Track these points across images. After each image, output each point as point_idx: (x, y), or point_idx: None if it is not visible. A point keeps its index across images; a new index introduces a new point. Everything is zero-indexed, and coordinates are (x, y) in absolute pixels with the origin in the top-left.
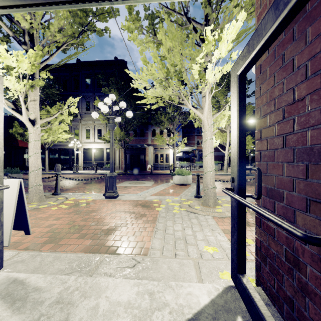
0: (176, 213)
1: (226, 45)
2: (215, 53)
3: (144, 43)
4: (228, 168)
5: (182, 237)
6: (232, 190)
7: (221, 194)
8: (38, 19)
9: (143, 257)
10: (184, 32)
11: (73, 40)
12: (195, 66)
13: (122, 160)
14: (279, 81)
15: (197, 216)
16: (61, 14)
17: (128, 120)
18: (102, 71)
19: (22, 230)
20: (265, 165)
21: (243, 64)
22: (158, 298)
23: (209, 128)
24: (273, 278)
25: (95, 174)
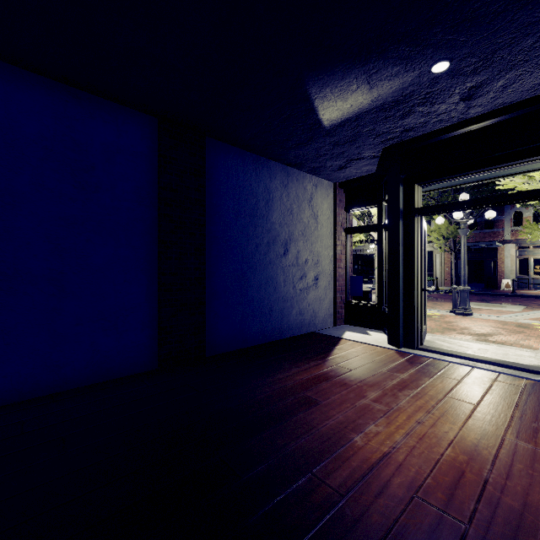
0: None
1: None
2: None
3: None
4: None
5: None
6: None
7: None
8: None
9: (533, 350)
10: None
11: None
12: None
13: (446, 270)
14: None
15: None
16: None
17: None
18: None
19: None
20: None
21: None
22: None
23: None
24: None
25: None
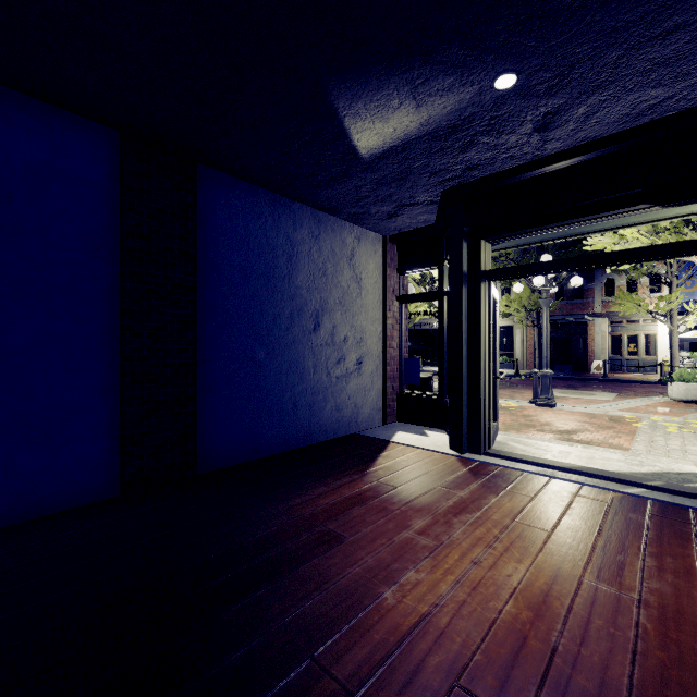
0: (672, 432)
1: None
2: None
3: None
4: None
5: (680, 449)
6: None
7: None
8: None
9: (623, 451)
10: None
11: None
12: None
13: (528, 349)
14: None
15: None
16: None
17: None
18: None
19: None
20: None
21: None
22: (648, 463)
23: None
24: None
25: None
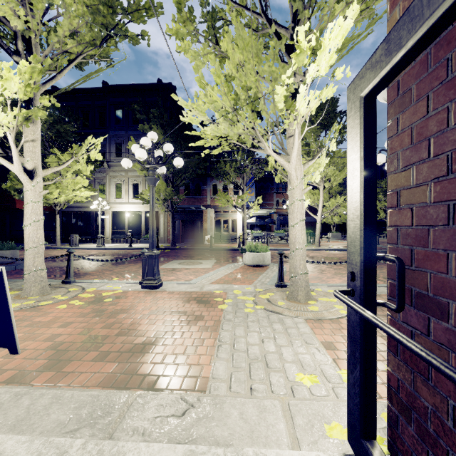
0: (250, 313)
1: (327, 57)
2: (311, 68)
3: (201, 55)
4: (320, 239)
5: (261, 356)
6: (351, 294)
7: (314, 280)
8: (37, 16)
9: (198, 396)
10: (260, 41)
11: (93, 50)
12: (279, 90)
13: (168, 228)
14: (438, 106)
15: (282, 319)
16: (74, 9)
17: (177, 171)
18: (139, 100)
19: (6, 347)
20: (407, 251)
21: (374, 77)
22: None
23: (299, 183)
24: (426, 449)
25: (128, 250)
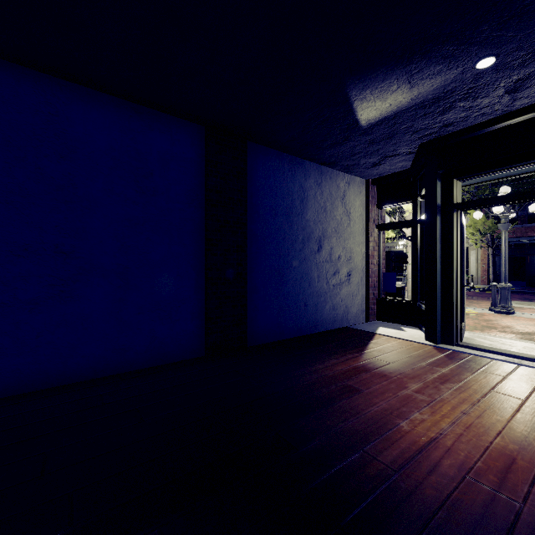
0: None
1: None
2: None
3: None
4: None
5: None
6: None
7: None
8: None
9: None
10: None
11: None
12: None
13: (482, 267)
14: None
15: None
16: None
17: None
18: None
19: None
20: None
21: None
22: None
23: None
24: None
25: None
